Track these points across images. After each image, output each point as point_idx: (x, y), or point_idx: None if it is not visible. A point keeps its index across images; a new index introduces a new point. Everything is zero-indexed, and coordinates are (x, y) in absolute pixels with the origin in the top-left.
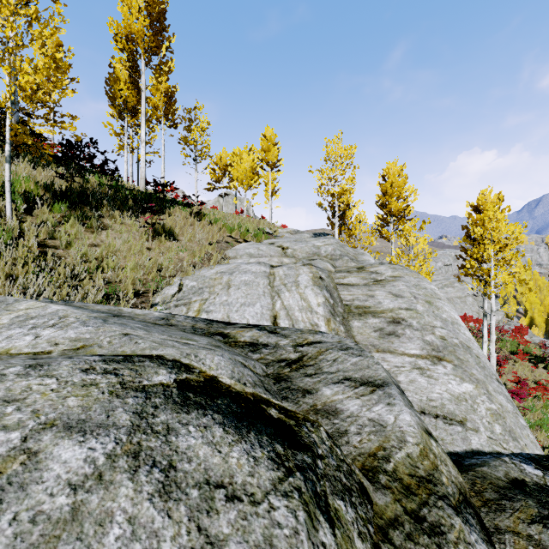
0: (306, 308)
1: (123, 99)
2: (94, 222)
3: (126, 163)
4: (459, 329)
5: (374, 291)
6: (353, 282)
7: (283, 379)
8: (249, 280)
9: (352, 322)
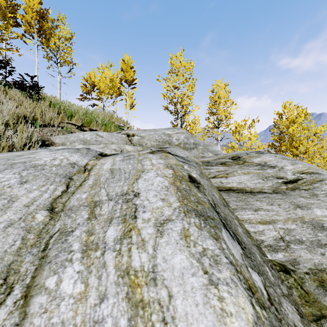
0: None
1: None
2: None
3: None
4: None
5: (308, 207)
6: (250, 185)
7: None
8: None
9: None
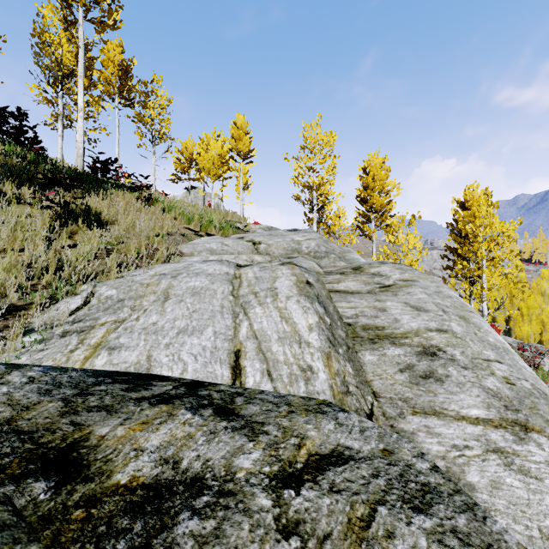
0: (291, 335)
1: (57, 57)
2: None
3: (60, 138)
4: (516, 361)
5: (384, 301)
6: (353, 288)
7: None
8: (200, 287)
9: (361, 354)
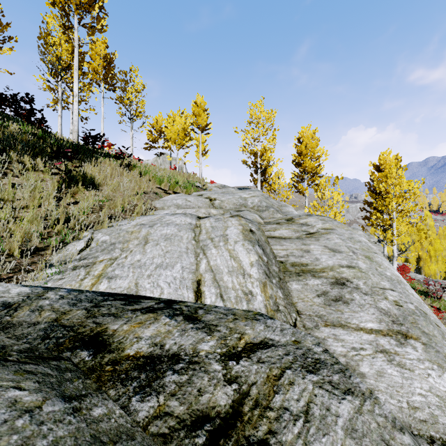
0: (237, 269)
1: (57, 54)
2: None
3: (60, 117)
4: (407, 289)
5: (308, 245)
6: (285, 235)
7: None
8: (170, 234)
9: (289, 283)
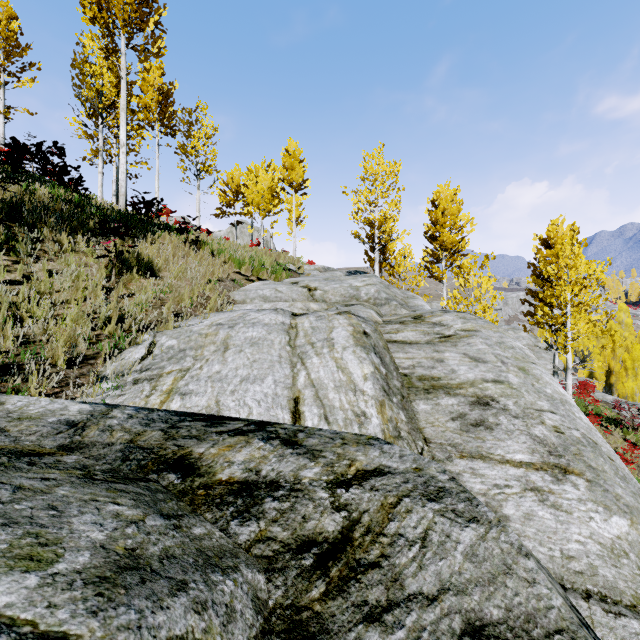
0: (346, 384)
1: (97, 88)
2: (25, 248)
3: (101, 175)
4: (573, 412)
5: (442, 352)
6: (411, 339)
7: (308, 638)
8: (257, 338)
9: (415, 403)
